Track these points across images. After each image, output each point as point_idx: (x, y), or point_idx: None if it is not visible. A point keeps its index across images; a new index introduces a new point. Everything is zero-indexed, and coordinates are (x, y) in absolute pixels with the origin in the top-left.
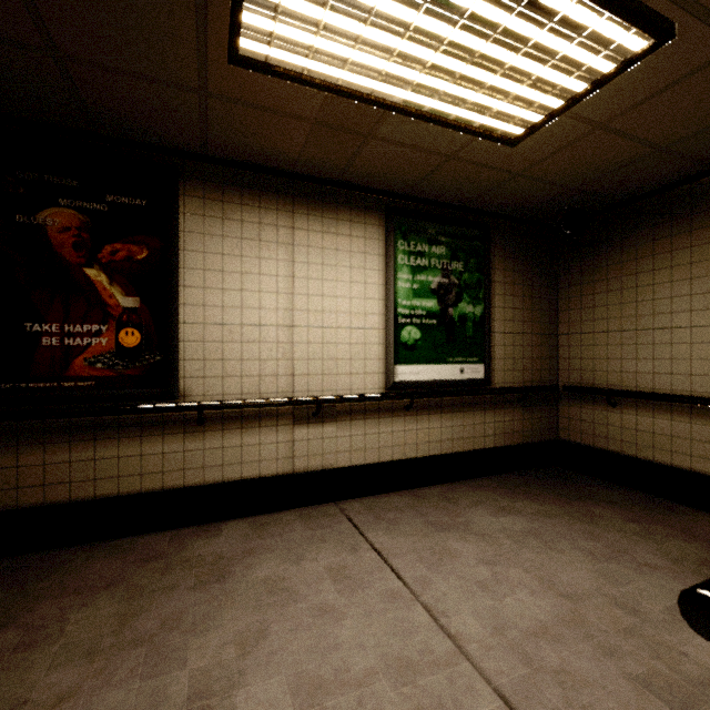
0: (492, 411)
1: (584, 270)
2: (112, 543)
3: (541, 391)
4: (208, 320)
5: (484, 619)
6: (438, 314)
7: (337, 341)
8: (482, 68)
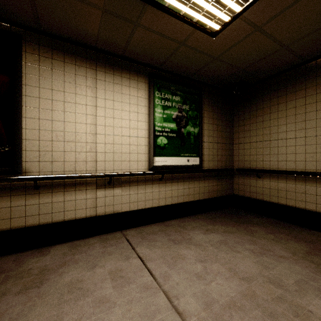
0: (203, 181)
1: (245, 112)
2: None
3: (226, 171)
4: (42, 127)
5: (199, 299)
6: (176, 131)
7: (122, 143)
8: None
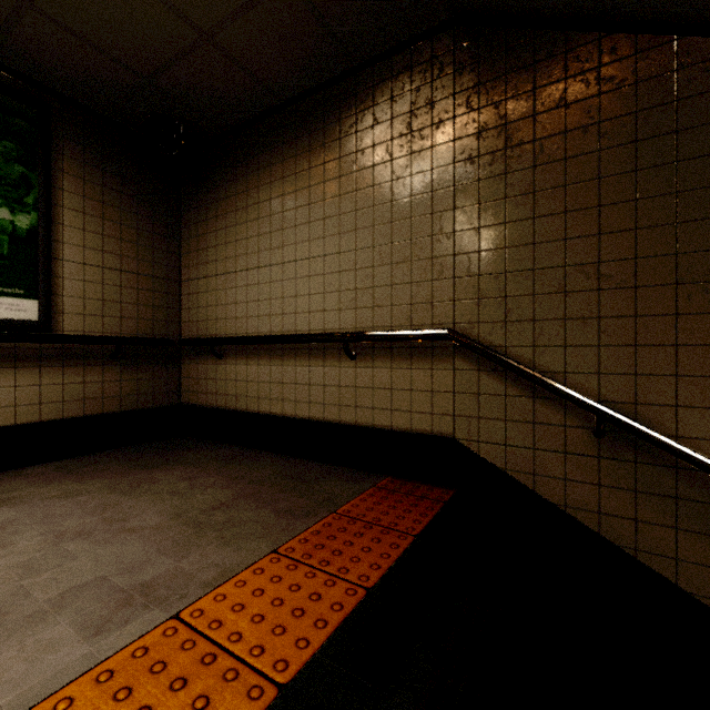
0: (57, 368)
1: (200, 206)
2: None
3: (145, 343)
4: None
5: None
6: None
7: None
8: None
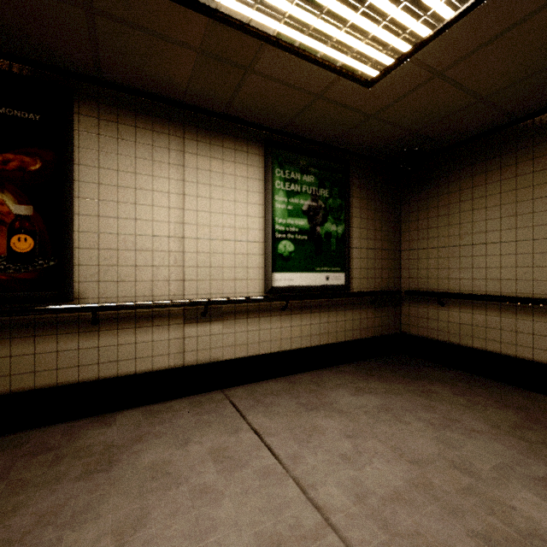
0: (350, 310)
1: (420, 199)
2: (4, 438)
3: (389, 294)
4: (102, 229)
5: (347, 489)
6: (308, 231)
7: (223, 251)
8: (345, 3)
